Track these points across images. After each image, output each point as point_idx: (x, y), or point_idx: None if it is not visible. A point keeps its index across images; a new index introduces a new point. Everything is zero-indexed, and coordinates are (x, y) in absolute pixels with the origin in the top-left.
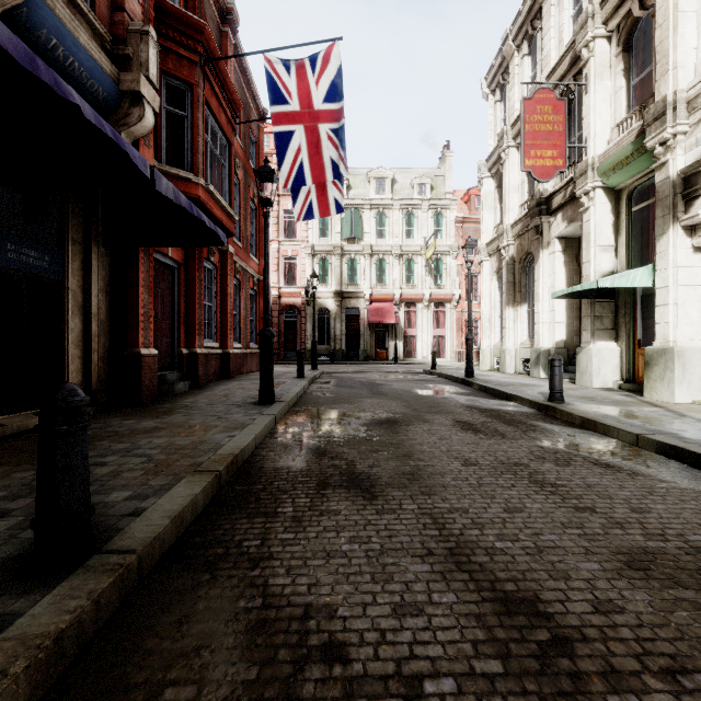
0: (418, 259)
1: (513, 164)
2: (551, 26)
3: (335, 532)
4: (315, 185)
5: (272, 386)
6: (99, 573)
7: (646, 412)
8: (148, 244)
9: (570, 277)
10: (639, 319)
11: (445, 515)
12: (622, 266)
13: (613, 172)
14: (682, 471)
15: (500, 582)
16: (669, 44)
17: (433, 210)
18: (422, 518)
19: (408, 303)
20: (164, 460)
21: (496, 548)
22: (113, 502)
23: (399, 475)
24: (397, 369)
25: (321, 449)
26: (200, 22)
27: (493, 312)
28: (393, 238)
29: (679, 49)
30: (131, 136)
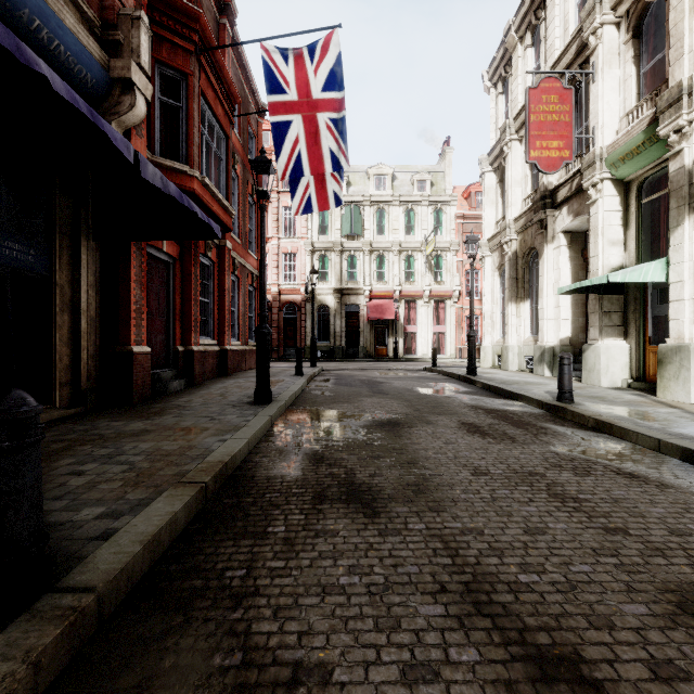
0: (418, 255)
1: (515, 158)
2: (556, 15)
3: (332, 560)
4: (314, 179)
5: (268, 385)
6: (45, 621)
7: (663, 413)
8: (140, 238)
9: (575, 272)
10: (649, 315)
11: (457, 537)
12: (632, 261)
13: (623, 163)
14: None
15: (529, 631)
16: (685, 26)
17: (433, 207)
18: (431, 541)
19: (407, 300)
20: (147, 469)
21: (520, 582)
22: (82, 521)
23: (403, 487)
24: (397, 366)
25: (318, 455)
26: (196, 10)
27: (495, 309)
28: (393, 234)
29: None
30: (123, 125)
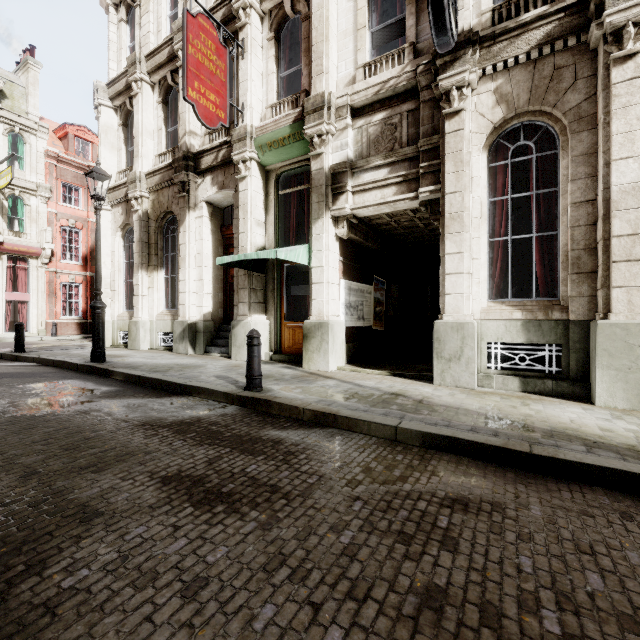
0: None
1: (147, 104)
2: None
3: None
4: None
5: None
6: None
7: (337, 387)
8: None
9: (216, 247)
10: (285, 294)
11: None
12: (271, 244)
13: (270, 149)
14: (483, 470)
15: None
16: (324, 49)
17: (6, 126)
18: None
19: None
20: None
21: None
22: None
23: None
24: None
25: None
26: None
27: (117, 276)
28: None
29: (330, 59)
30: None
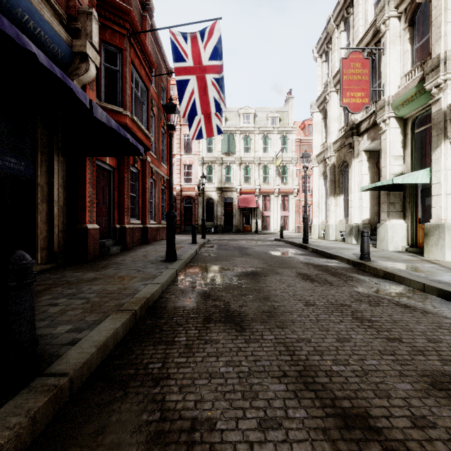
0: (271, 166)
1: (334, 103)
2: (359, 11)
3: (215, 357)
4: (204, 117)
5: (174, 249)
6: (38, 393)
7: (427, 267)
8: (92, 155)
9: (372, 177)
10: (419, 204)
11: (294, 344)
12: (408, 169)
13: (402, 106)
14: None
15: (338, 399)
16: (441, 19)
17: (280, 134)
18: (278, 346)
19: (264, 195)
20: (98, 302)
21: (333, 371)
22: (58, 333)
23: (260, 313)
24: (257, 238)
25: (207, 293)
26: (127, 8)
27: (320, 200)
28: (255, 152)
29: (448, 23)
30: (81, 82)
